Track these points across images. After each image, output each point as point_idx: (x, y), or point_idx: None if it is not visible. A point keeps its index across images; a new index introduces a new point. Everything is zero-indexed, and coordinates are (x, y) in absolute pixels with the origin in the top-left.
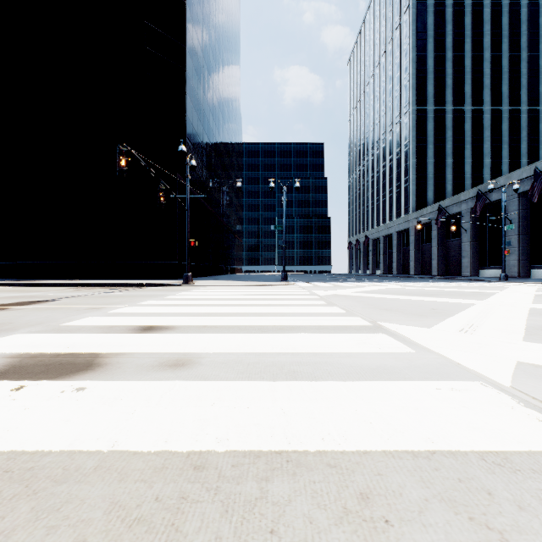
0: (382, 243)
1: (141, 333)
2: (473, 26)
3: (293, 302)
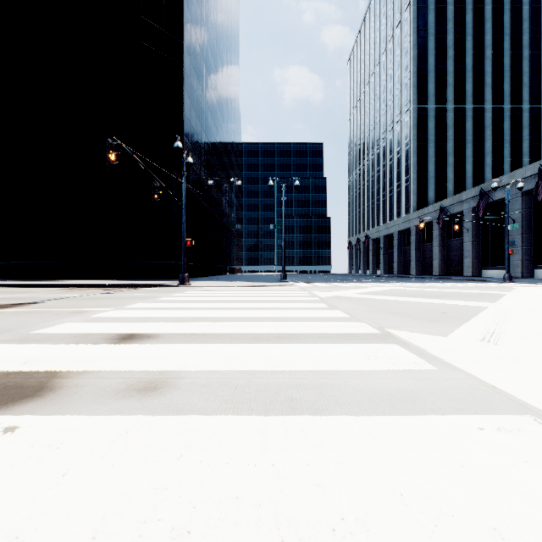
0: (382, 243)
1: (117, 343)
2: (475, 24)
3: (292, 305)
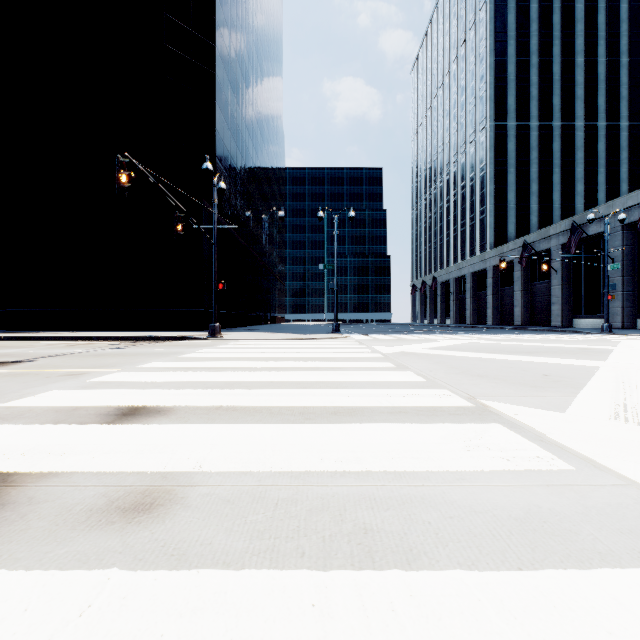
0: (453, 287)
1: (113, 422)
2: (563, 25)
3: (349, 364)
